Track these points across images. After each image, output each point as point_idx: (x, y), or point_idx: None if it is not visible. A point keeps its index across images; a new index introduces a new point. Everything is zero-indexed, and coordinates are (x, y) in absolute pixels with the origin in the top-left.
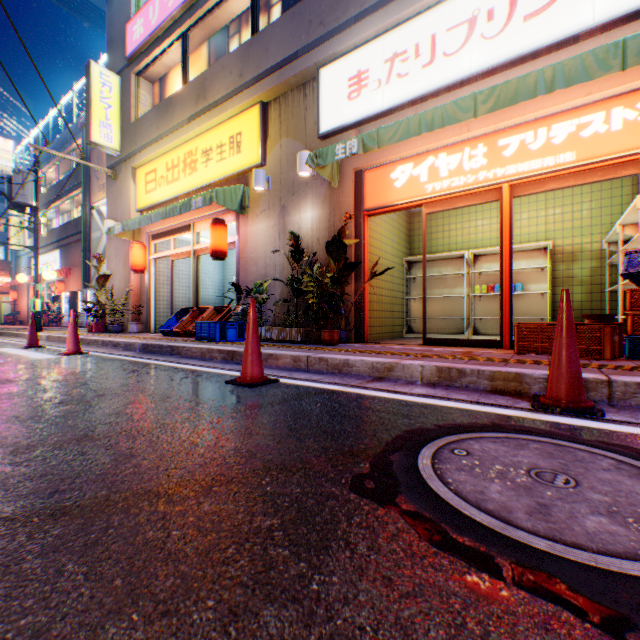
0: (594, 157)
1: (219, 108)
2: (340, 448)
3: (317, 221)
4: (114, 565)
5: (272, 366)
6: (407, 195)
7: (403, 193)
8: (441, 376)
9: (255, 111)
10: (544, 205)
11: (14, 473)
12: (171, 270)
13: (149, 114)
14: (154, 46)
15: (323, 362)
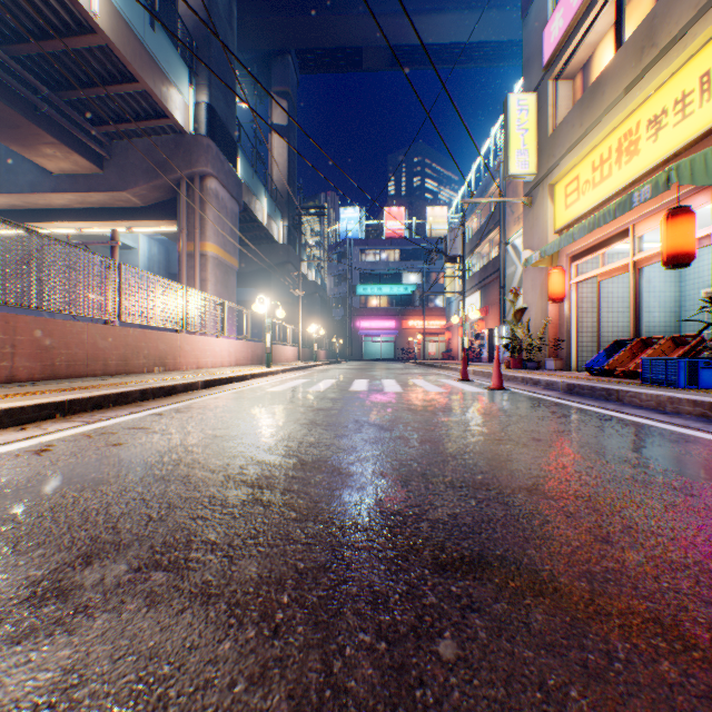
0: None
1: (677, 45)
2: None
3: None
4: None
5: None
6: None
7: None
8: None
9: None
10: None
11: (476, 509)
12: (596, 294)
13: (567, 115)
14: (574, 31)
15: None
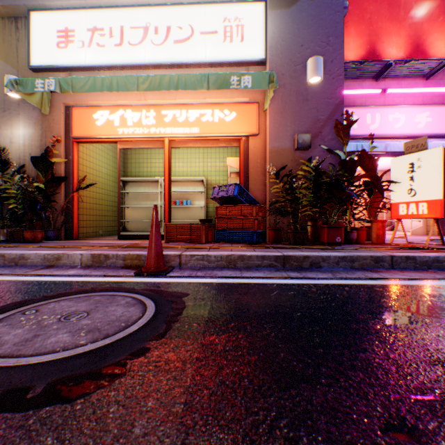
0: (207, 133)
1: None
2: None
3: (30, 139)
4: None
5: None
6: (106, 133)
7: (103, 131)
8: (95, 260)
9: None
10: (203, 156)
11: None
12: None
13: None
14: None
15: (1, 257)
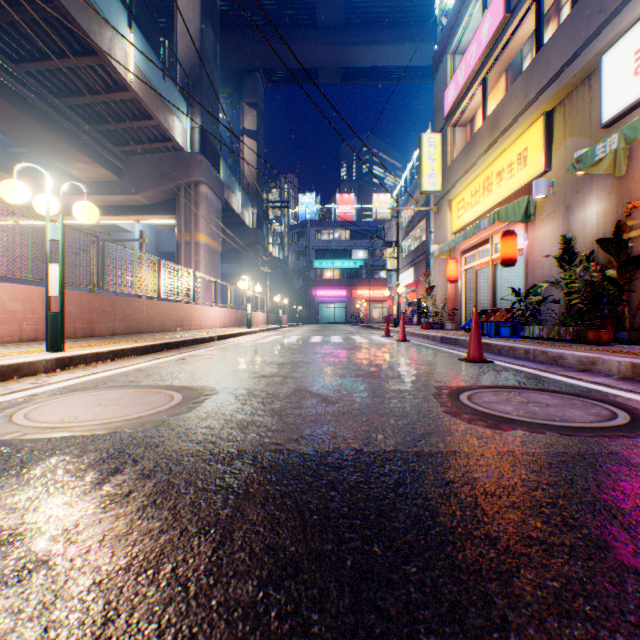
0: None
1: (506, 133)
2: (456, 381)
3: (601, 215)
4: (359, 379)
5: (510, 356)
6: None
7: None
8: (633, 372)
9: (537, 124)
10: None
11: (351, 367)
12: (474, 278)
13: (458, 156)
14: (461, 100)
15: (543, 354)
